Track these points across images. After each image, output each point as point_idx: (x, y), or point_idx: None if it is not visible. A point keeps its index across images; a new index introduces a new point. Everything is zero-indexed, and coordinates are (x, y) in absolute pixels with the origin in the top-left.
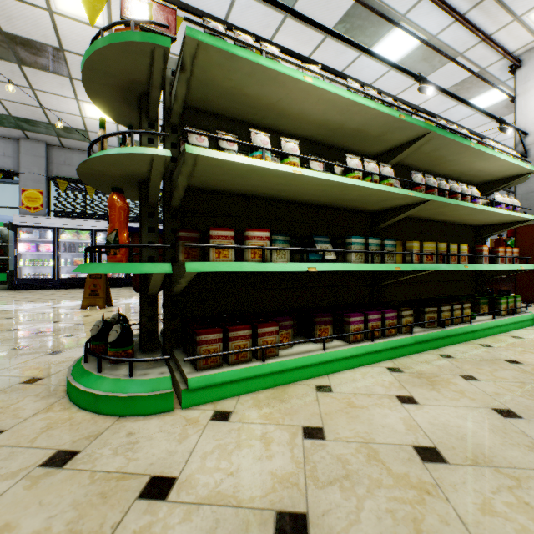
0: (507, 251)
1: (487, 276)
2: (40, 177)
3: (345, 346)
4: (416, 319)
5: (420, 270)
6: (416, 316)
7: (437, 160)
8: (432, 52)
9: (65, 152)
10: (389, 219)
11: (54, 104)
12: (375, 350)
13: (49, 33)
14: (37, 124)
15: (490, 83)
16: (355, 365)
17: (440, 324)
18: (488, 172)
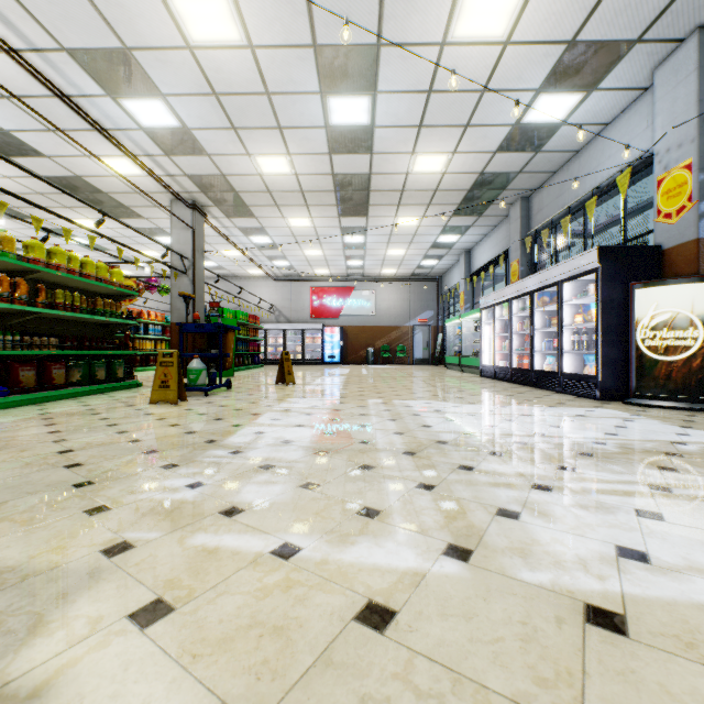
0: None
1: None
2: (517, 243)
3: None
4: None
5: None
6: None
7: None
8: None
9: (538, 195)
10: None
11: (425, 185)
12: None
13: (320, 177)
14: (474, 196)
15: None
16: None
17: None
18: None
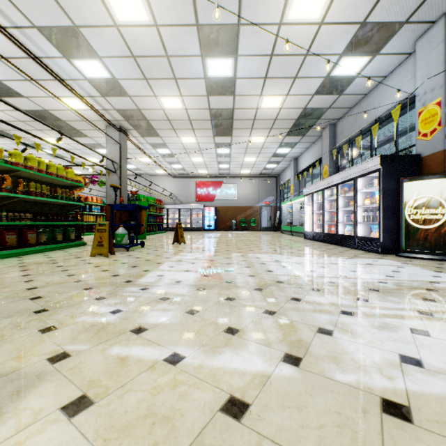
0: None
1: None
2: (327, 153)
3: None
4: None
5: None
6: None
7: None
8: None
9: (341, 122)
10: None
11: (269, 116)
12: None
13: (201, 111)
14: (300, 123)
15: None
16: None
17: None
18: None
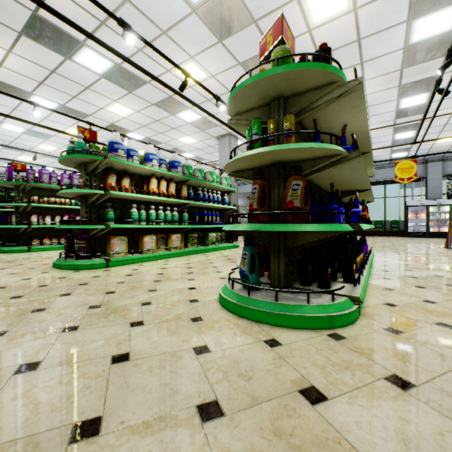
0: None
1: None
2: None
3: None
4: None
5: None
6: None
7: None
8: None
9: None
10: None
11: None
12: None
13: None
14: None
15: None
16: None
17: None
18: None
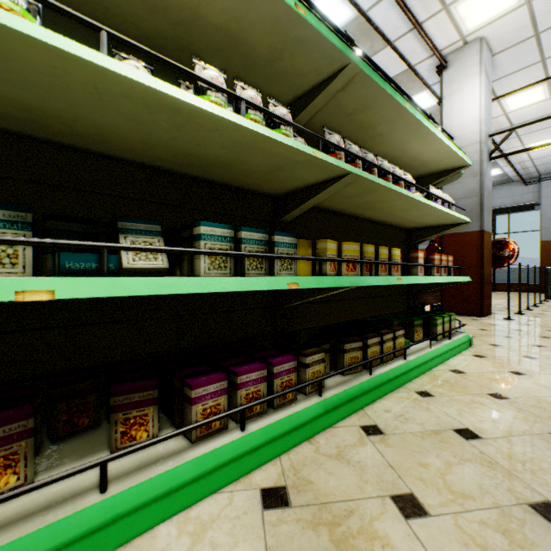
0: (443, 259)
1: (420, 289)
2: None
3: (171, 459)
4: (334, 360)
5: (336, 286)
6: (334, 355)
7: (364, 132)
8: (363, 34)
9: None
10: (296, 207)
11: None
12: (242, 451)
13: None
14: None
15: (420, 76)
16: (195, 498)
17: (367, 366)
18: (422, 160)
